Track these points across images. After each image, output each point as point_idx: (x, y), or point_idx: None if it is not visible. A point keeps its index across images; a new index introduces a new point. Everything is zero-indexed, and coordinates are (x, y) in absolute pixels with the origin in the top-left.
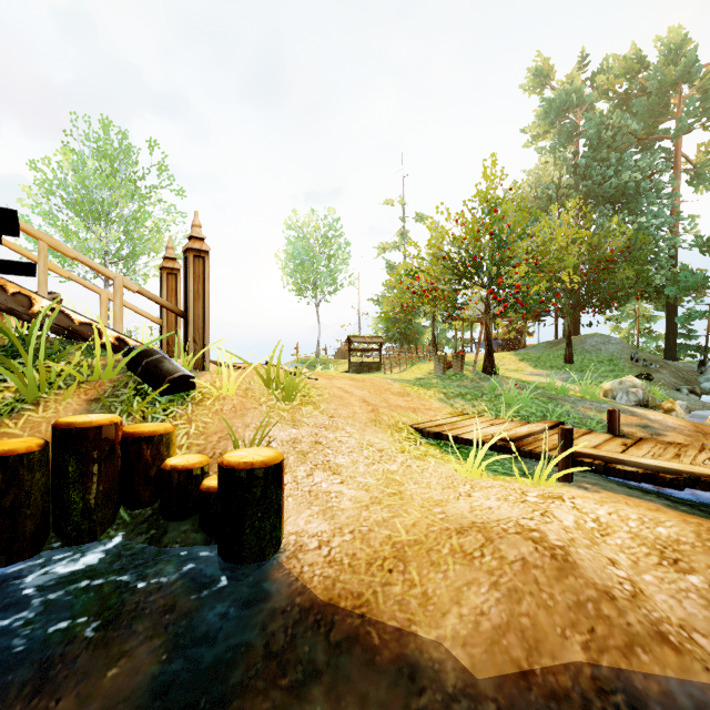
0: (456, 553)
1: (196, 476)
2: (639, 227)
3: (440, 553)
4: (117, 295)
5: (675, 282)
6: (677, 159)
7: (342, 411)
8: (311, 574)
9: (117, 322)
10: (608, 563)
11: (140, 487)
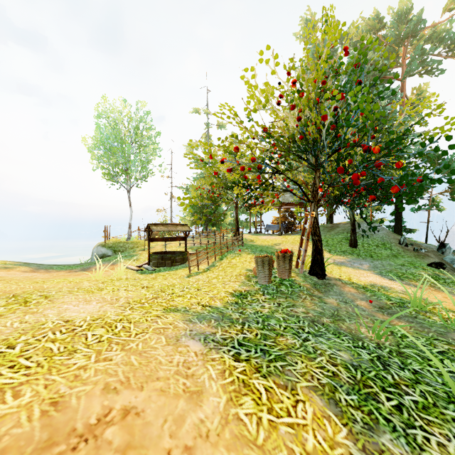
0: None
1: None
2: None
3: None
4: None
5: None
6: (403, 95)
7: None
8: None
9: None
10: None
11: None
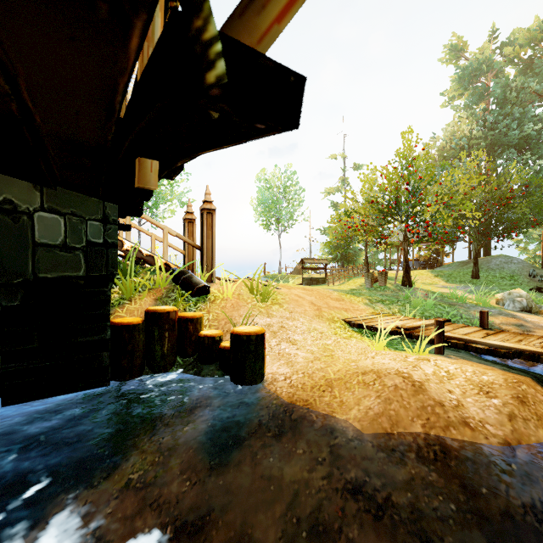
0: (360, 383)
1: (217, 341)
2: (540, 168)
3: (352, 383)
4: (165, 238)
5: None
6: None
7: (297, 309)
8: (281, 391)
9: (165, 254)
10: (447, 391)
11: (187, 346)
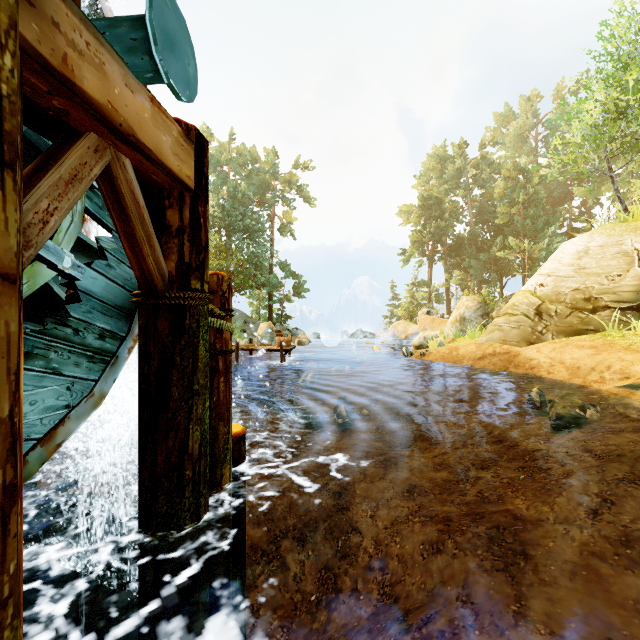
0: None
1: None
2: (253, 251)
3: None
4: None
5: (269, 282)
6: (273, 217)
7: None
8: None
9: None
10: None
11: None
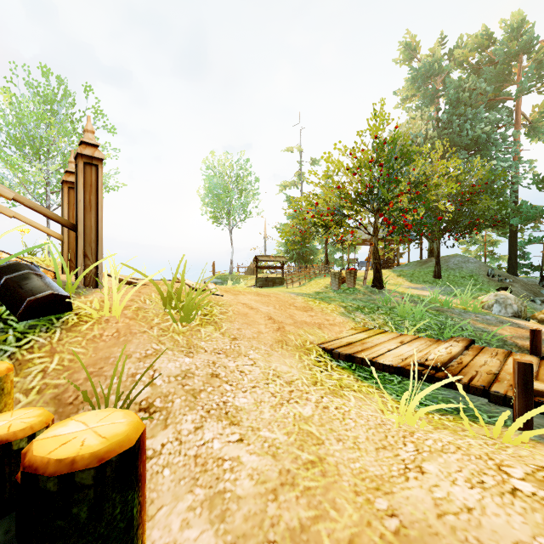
0: None
1: (19, 451)
2: (490, 169)
3: None
4: None
5: (517, 213)
6: (517, 116)
7: (246, 330)
8: None
9: None
10: None
11: None
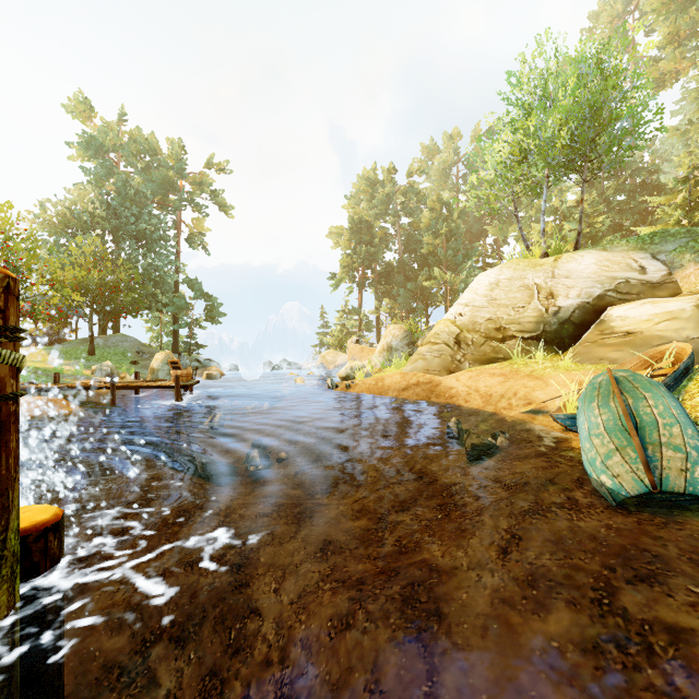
0: None
1: None
2: (151, 264)
3: None
4: None
5: (174, 303)
6: (179, 223)
7: None
8: None
9: None
10: None
11: None
